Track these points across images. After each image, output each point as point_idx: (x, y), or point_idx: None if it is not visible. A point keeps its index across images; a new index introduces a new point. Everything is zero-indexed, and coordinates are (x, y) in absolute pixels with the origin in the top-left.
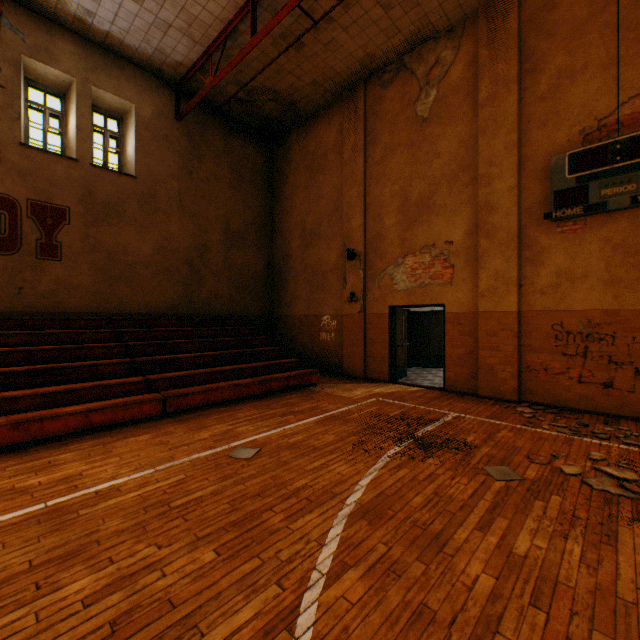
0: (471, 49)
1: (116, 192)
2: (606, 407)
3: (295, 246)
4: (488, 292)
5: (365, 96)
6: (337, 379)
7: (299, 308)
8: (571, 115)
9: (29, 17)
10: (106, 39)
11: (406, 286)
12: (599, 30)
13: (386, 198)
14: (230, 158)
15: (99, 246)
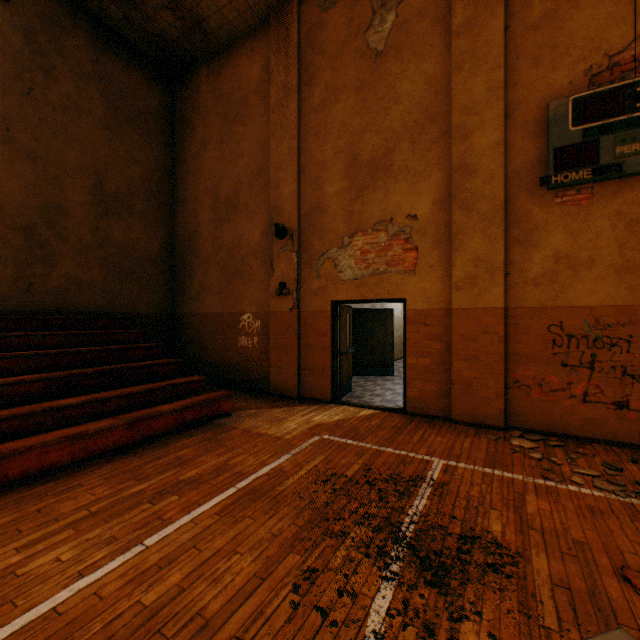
0: None
1: None
2: (620, 434)
3: (205, 220)
4: (465, 282)
5: (299, 21)
6: (261, 401)
7: (210, 304)
8: (574, 49)
9: None
10: None
11: (355, 274)
12: None
13: (328, 157)
14: (104, 85)
15: None
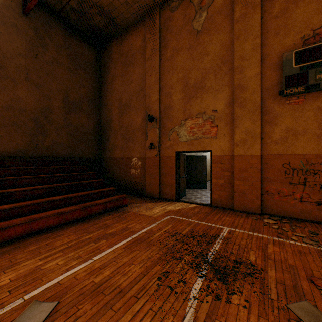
0: None
1: None
2: (319, 217)
3: (115, 113)
4: (241, 142)
5: (160, 17)
6: (142, 199)
7: (117, 153)
8: (295, 27)
9: None
10: None
11: (187, 139)
12: None
13: (174, 82)
14: (69, 51)
15: None
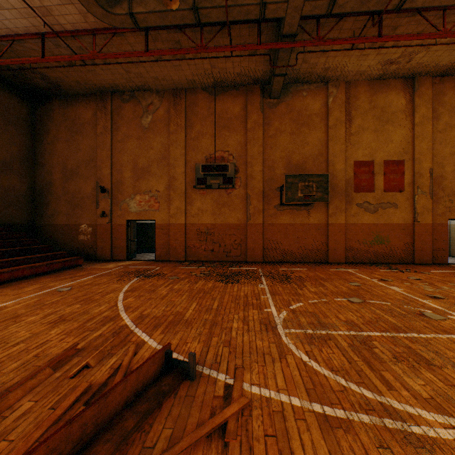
0: (167, 105)
1: None
2: (212, 258)
3: (57, 177)
4: (174, 215)
5: (112, 101)
6: (94, 262)
7: (61, 219)
8: (202, 150)
9: None
10: None
11: (136, 210)
12: (210, 122)
13: (125, 162)
14: None
15: None
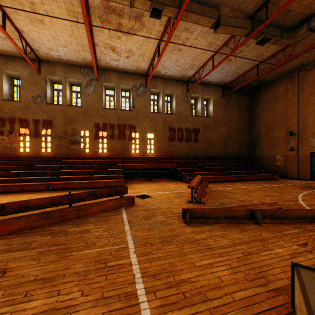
0: None
1: (208, 122)
2: None
3: (262, 130)
4: None
5: (297, 75)
6: (284, 178)
7: (264, 153)
8: None
9: (192, 84)
10: (208, 82)
11: None
12: None
13: (308, 112)
14: (237, 103)
15: (205, 137)
